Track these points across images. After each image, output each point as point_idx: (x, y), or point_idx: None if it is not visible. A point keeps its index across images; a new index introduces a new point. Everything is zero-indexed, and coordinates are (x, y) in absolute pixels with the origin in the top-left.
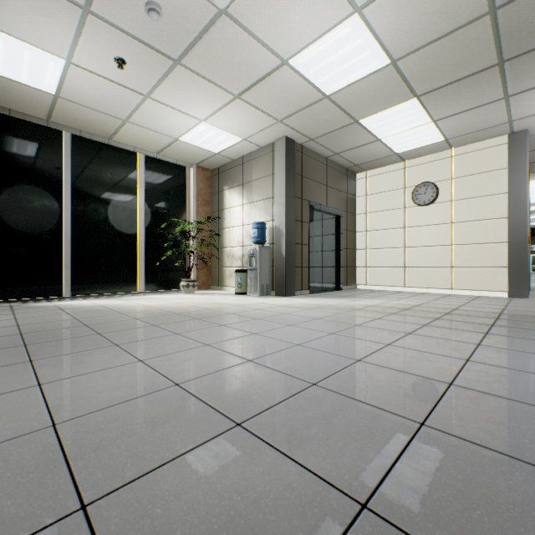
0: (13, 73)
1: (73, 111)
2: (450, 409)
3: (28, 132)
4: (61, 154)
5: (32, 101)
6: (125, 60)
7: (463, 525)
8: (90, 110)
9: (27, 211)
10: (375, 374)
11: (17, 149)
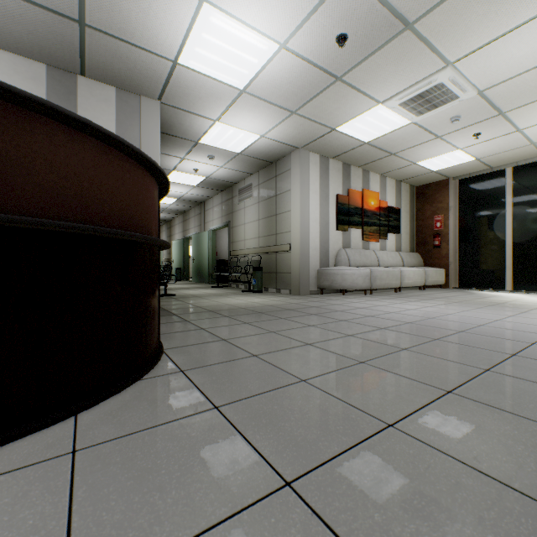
0: (450, 164)
1: (495, 158)
2: (382, 319)
3: (482, 181)
4: (504, 185)
5: (471, 166)
6: (477, 133)
7: (336, 313)
8: (502, 153)
9: (481, 232)
10: (410, 317)
11: (476, 194)
